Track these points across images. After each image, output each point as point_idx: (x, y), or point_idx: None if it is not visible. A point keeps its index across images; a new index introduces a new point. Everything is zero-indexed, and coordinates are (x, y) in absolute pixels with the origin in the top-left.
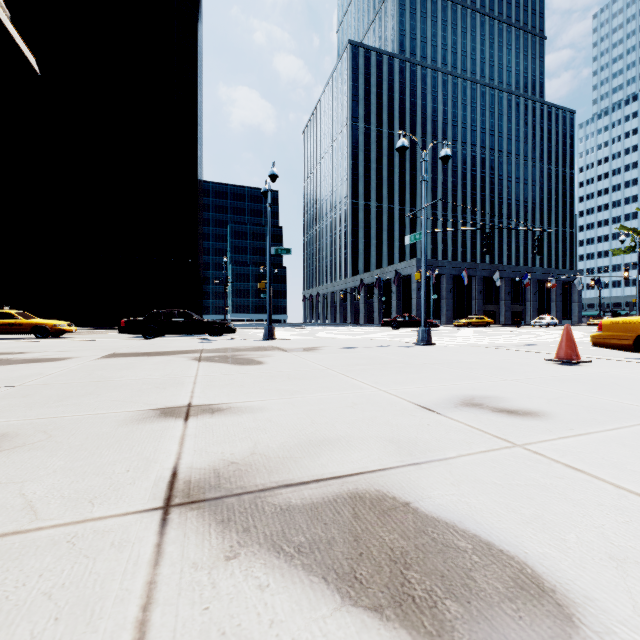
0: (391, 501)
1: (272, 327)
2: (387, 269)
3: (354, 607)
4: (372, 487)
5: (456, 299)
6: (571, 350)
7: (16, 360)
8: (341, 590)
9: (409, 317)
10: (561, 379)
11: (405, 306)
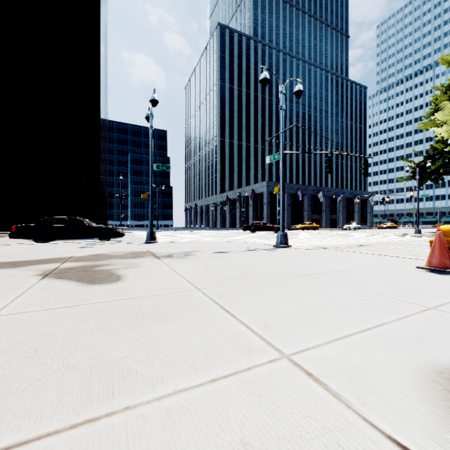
0: None
1: (154, 232)
2: (246, 188)
3: None
4: None
5: (293, 210)
6: (446, 258)
7: None
8: None
9: (263, 223)
10: None
11: (258, 215)
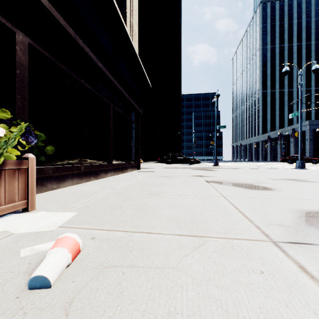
0: (249, 184)
1: (217, 160)
2: (286, 128)
3: (238, 187)
4: (246, 183)
5: None
6: None
7: (142, 168)
8: (237, 186)
9: None
10: None
11: None
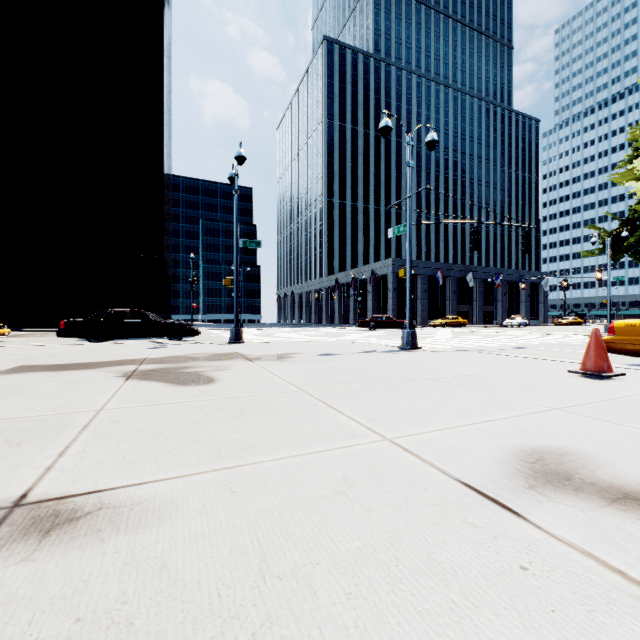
0: None
1: (239, 329)
2: (363, 269)
3: None
4: None
5: (431, 299)
6: (602, 360)
7: None
8: None
9: (386, 317)
10: (622, 406)
11: (381, 306)
